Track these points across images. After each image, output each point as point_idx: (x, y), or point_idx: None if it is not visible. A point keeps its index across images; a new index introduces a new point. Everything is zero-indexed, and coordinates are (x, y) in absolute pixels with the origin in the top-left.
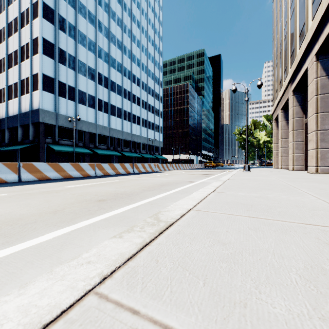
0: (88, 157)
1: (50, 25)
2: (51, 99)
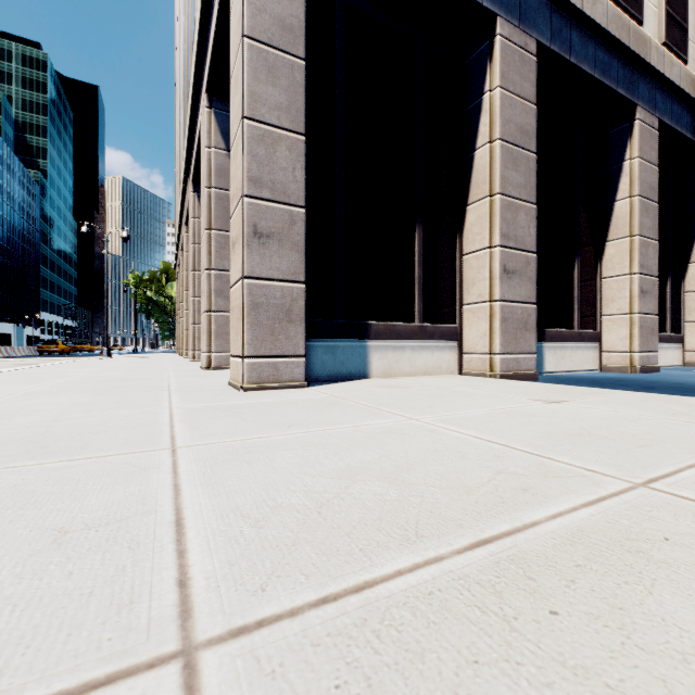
0: None
1: None
2: None
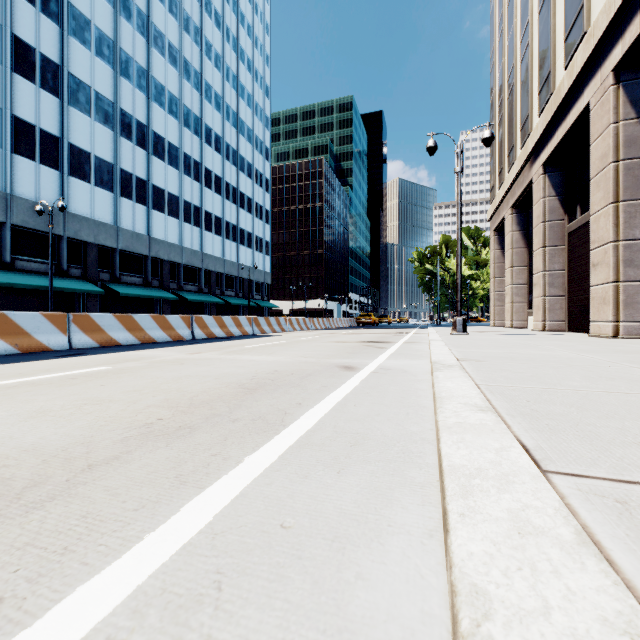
0: (96, 301)
1: None
2: None
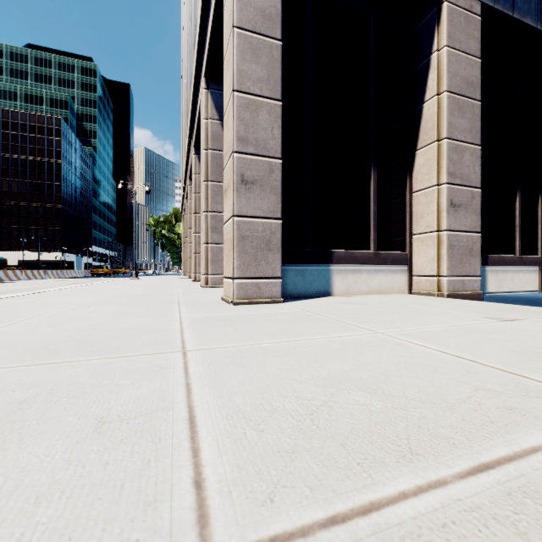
0: None
1: None
2: None
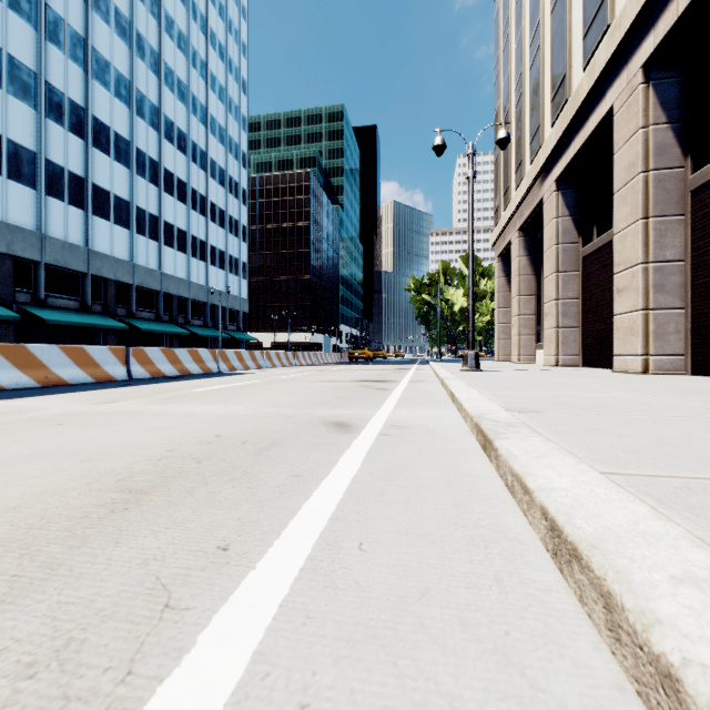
0: (10, 330)
1: None
2: None
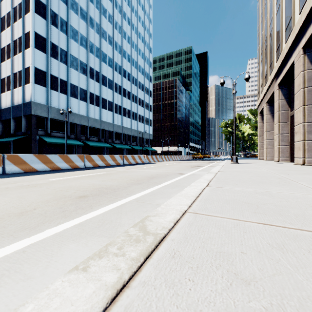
0: (80, 148)
1: (42, 20)
2: (43, 92)
